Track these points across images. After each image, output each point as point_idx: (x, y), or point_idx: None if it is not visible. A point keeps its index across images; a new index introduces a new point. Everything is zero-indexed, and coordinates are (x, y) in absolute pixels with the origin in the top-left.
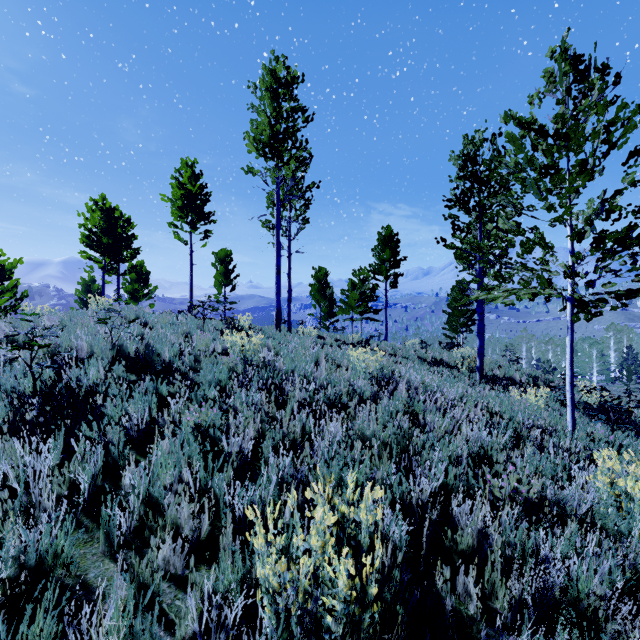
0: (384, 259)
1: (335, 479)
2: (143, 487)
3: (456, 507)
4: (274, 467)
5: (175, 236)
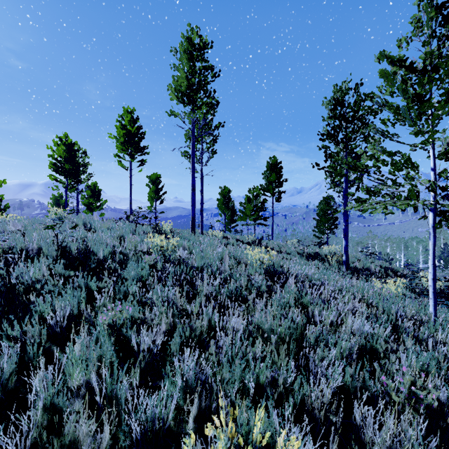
0: (271, 180)
1: (238, 380)
2: (41, 403)
3: (357, 414)
4: (179, 371)
5: (119, 164)
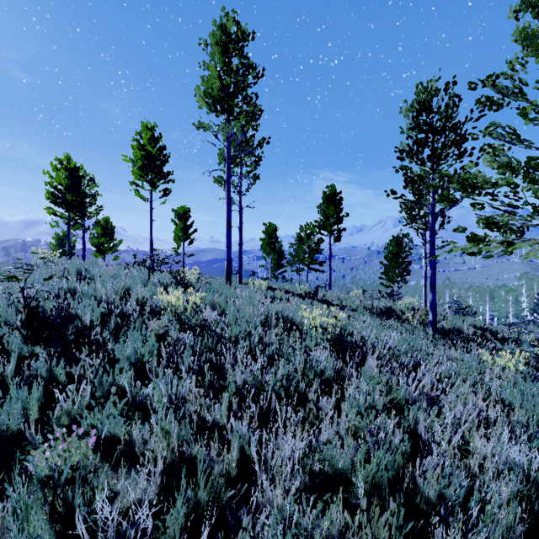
0: (328, 215)
1: None
2: None
3: None
4: None
5: (136, 194)
